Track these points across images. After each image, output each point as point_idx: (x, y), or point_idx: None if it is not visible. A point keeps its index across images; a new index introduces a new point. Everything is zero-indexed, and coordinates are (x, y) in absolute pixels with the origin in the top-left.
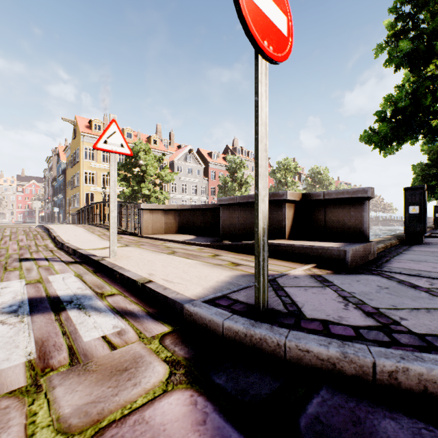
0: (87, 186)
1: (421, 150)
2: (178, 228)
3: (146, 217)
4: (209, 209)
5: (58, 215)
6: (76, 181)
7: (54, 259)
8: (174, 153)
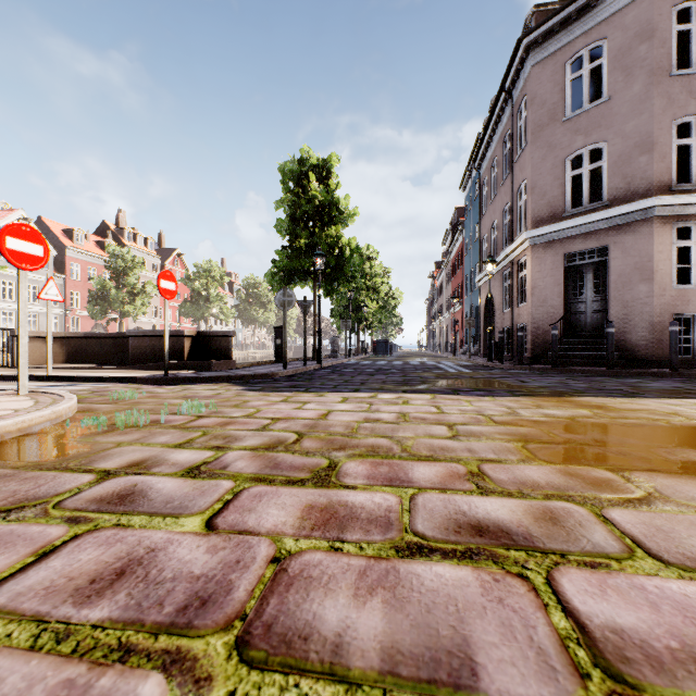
0: None
1: None
2: (66, 357)
3: None
4: (109, 337)
5: None
6: None
7: None
8: None
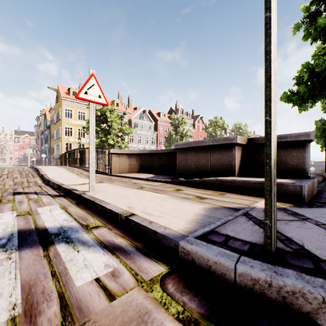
0: (66, 138)
1: (322, 110)
2: (139, 168)
3: (114, 159)
4: (164, 153)
5: (45, 159)
6: (58, 134)
7: (42, 192)
8: (132, 113)
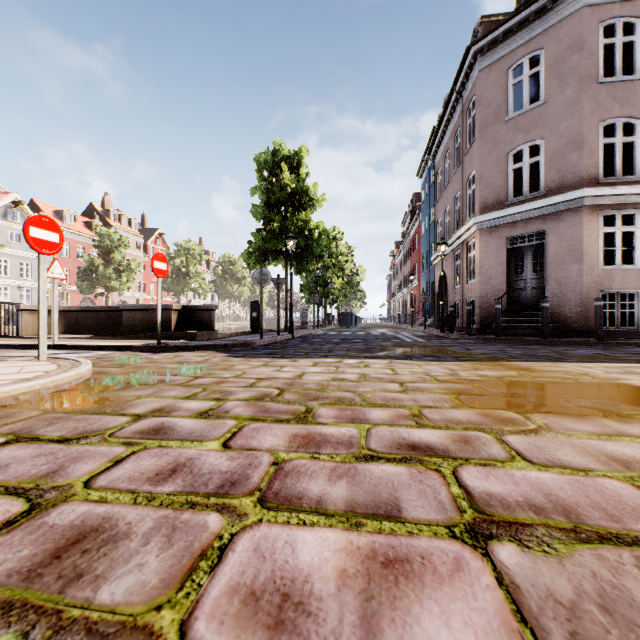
0: None
1: None
2: (65, 329)
3: (26, 318)
4: (103, 311)
5: None
6: None
7: None
8: None
